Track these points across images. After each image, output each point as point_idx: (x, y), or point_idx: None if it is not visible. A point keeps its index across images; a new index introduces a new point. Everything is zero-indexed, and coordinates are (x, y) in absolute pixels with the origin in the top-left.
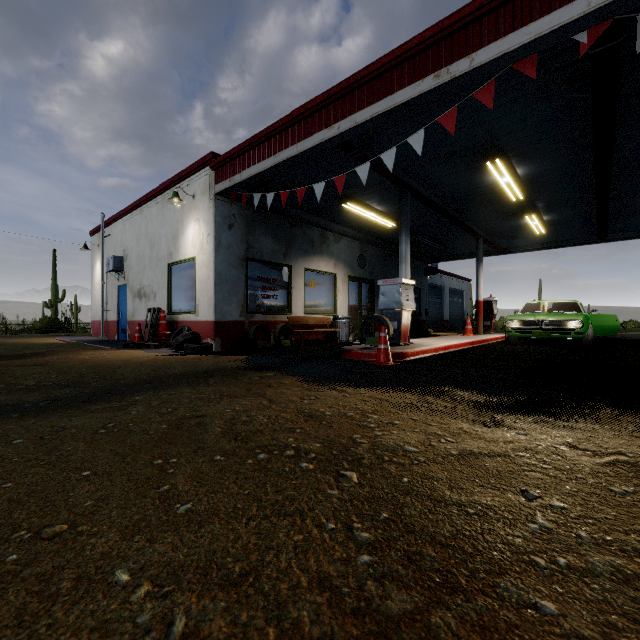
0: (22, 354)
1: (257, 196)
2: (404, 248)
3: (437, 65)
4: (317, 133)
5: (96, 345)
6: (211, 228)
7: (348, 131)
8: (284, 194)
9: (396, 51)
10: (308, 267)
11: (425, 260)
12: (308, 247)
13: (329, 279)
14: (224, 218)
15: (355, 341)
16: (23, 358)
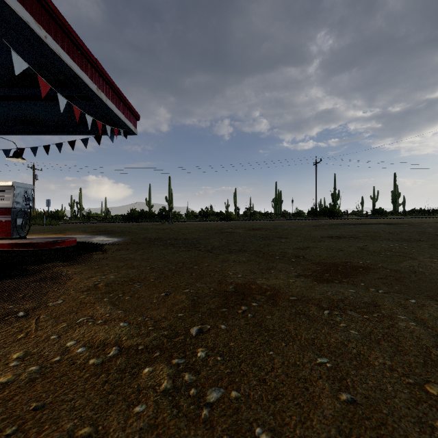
0: None
1: None
2: None
3: None
4: None
5: None
6: None
7: None
8: None
9: None
10: None
11: None
12: None
13: None
14: None
15: None
16: None
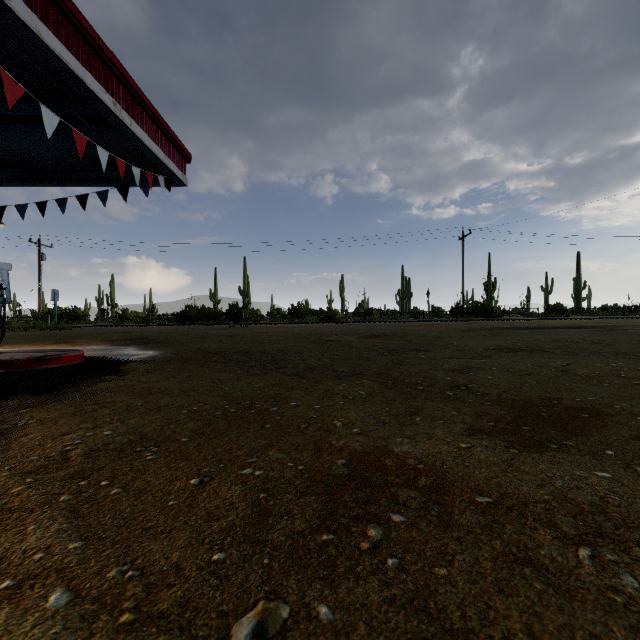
0: None
1: None
2: None
3: None
4: None
5: None
6: None
7: None
8: None
9: None
10: None
11: None
12: None
13: None
14: None
15: None
16: None
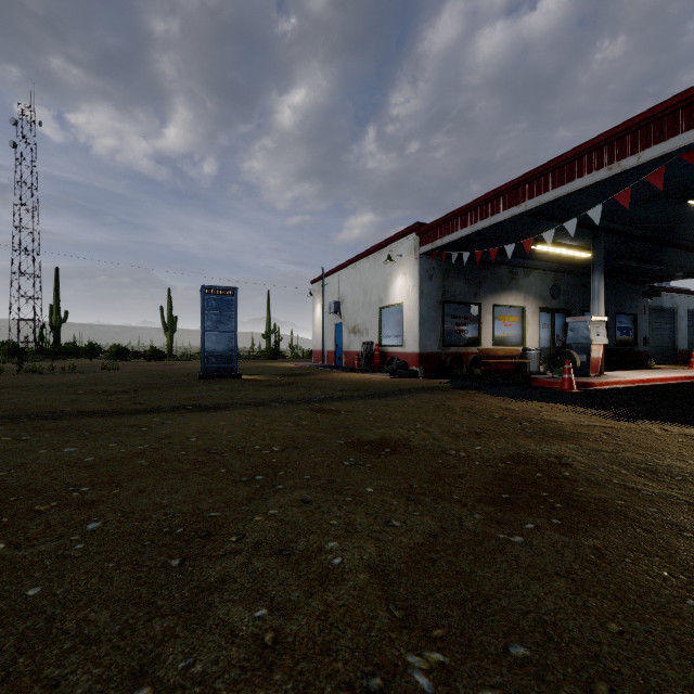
0: (299, 373)
1: (454, 254)
2: (596, 285)
3: (610, 160)
4: (507, 210)
5: (328, 369)
6: (416, 281)
7: (534, 208)
8: (478, 253)
9: (574, 150)
10: (497, 303)
11: (642, 281)
12: (497, 285)
13: (518, 312)
14: (426, 272)
15: (546, 372)
16: (303, 376)
